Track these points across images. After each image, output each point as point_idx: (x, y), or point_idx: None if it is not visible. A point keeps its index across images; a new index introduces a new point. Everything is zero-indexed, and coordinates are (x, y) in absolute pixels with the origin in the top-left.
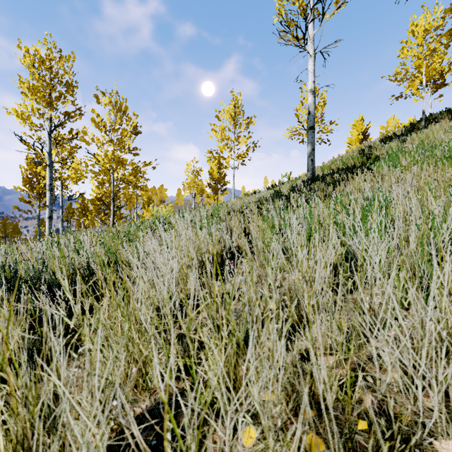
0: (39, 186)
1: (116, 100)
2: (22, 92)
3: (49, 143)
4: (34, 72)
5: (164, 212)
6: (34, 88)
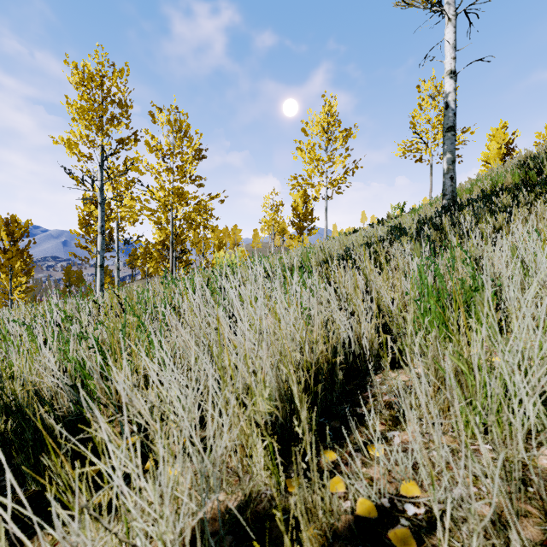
0: (92, 228)
1: (176, 118)
2: (73, 119)
3: (101, 177)
4: (83, 92)
5: (233, 259)
6: (83, 111)
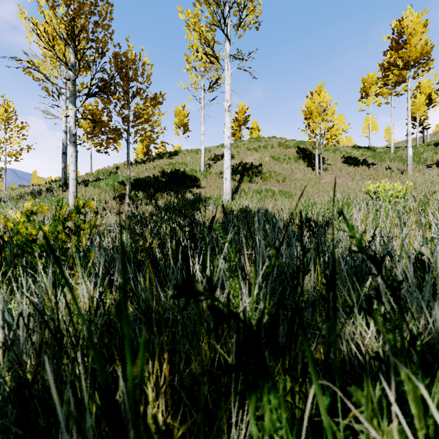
0: None
1: None
2: None
3: None
4: None
5: None
6: None
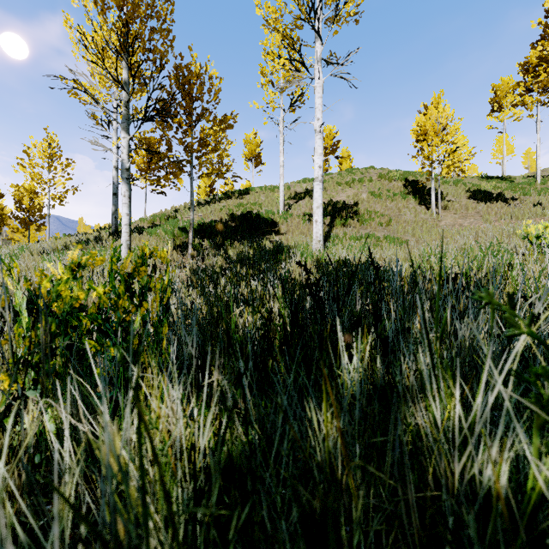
0: None
1: None
2: None
3: None
4: None
5: None
6: None
